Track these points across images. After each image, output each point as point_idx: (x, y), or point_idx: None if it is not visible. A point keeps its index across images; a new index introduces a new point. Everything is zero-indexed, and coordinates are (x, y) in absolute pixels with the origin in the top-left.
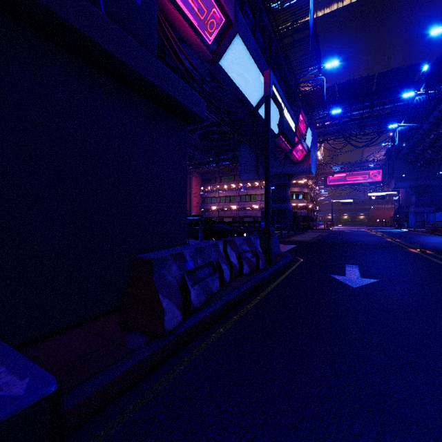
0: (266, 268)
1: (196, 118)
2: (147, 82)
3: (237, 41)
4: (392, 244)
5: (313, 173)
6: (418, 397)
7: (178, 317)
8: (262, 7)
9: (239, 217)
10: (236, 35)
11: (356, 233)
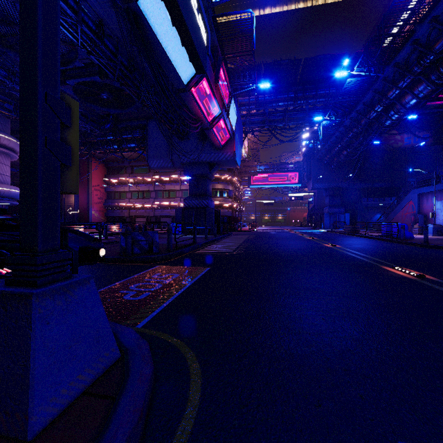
0: None
1: None
2: None
3: None
4: (346, 256)
5: (238, 163)
6: None
7: None
8: None
9: (156, 216)
10: None
11: (283, 235)
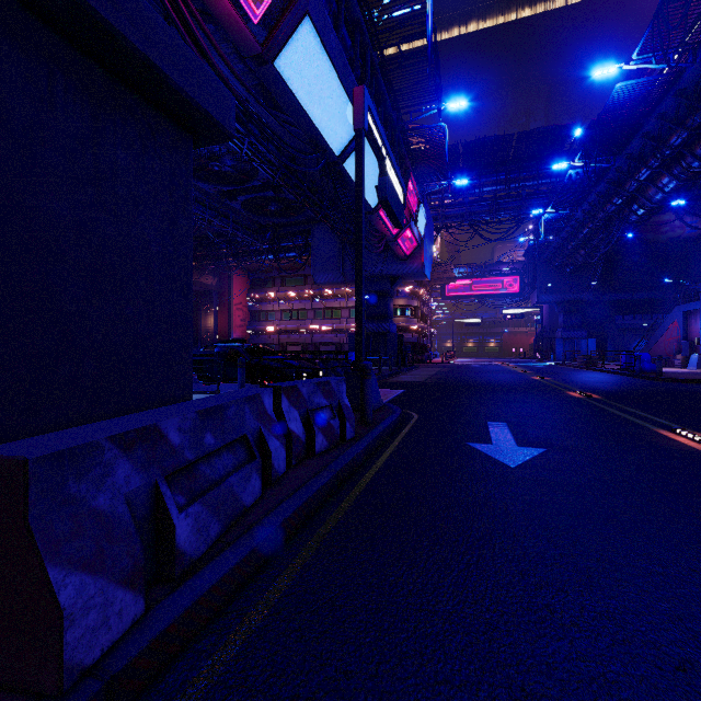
0: (359, 436)
1: (213, 127)
2: None
3: (307, 30)
4: (543, 385)
5: (428, 275)
6: None
7: (127, 609)
8: None
9: (314, 344)
10: (305, 18)
11: (488, 368)
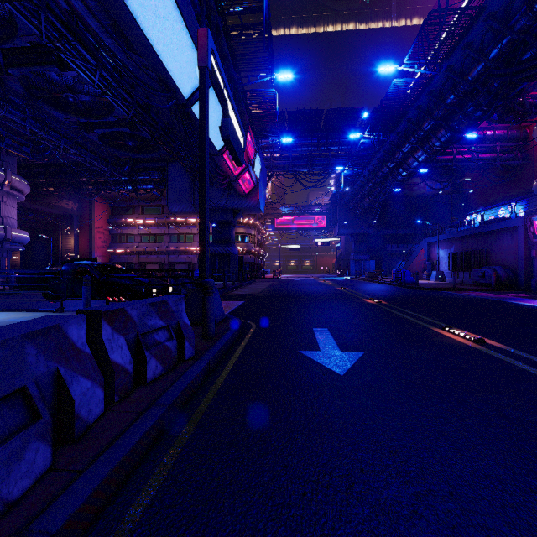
0: (199, 354)
1: None
2: None
3: None
4: (346, 294)
5: (262, 210)
6: None
7: None
8: None
9: (170, 263)
10: None
11: (306, 281)
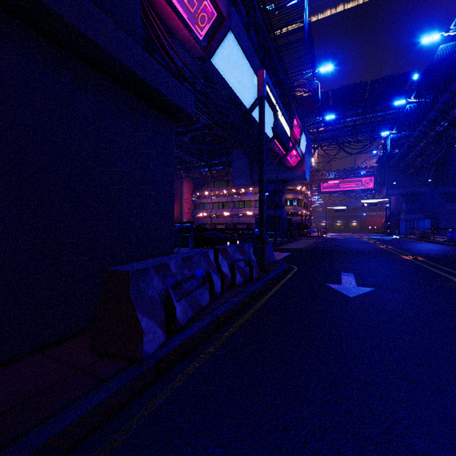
0: (260, 277)
1: (184, 115)
2: (126, 70)
3: (230, 38)
4: (385, 251)
5: (308, 179)
6: (426, 422)
7: (160, 337)
8: (256, 4)
9: (233, 224)
10: (229, 32)
11: (349, 240)
